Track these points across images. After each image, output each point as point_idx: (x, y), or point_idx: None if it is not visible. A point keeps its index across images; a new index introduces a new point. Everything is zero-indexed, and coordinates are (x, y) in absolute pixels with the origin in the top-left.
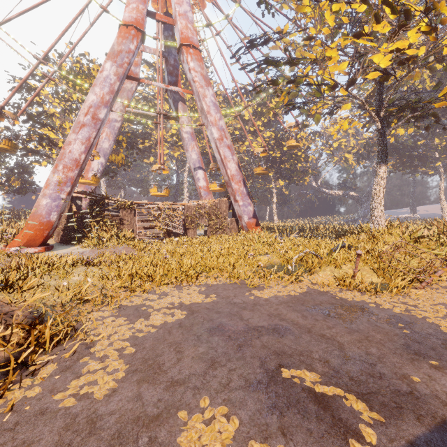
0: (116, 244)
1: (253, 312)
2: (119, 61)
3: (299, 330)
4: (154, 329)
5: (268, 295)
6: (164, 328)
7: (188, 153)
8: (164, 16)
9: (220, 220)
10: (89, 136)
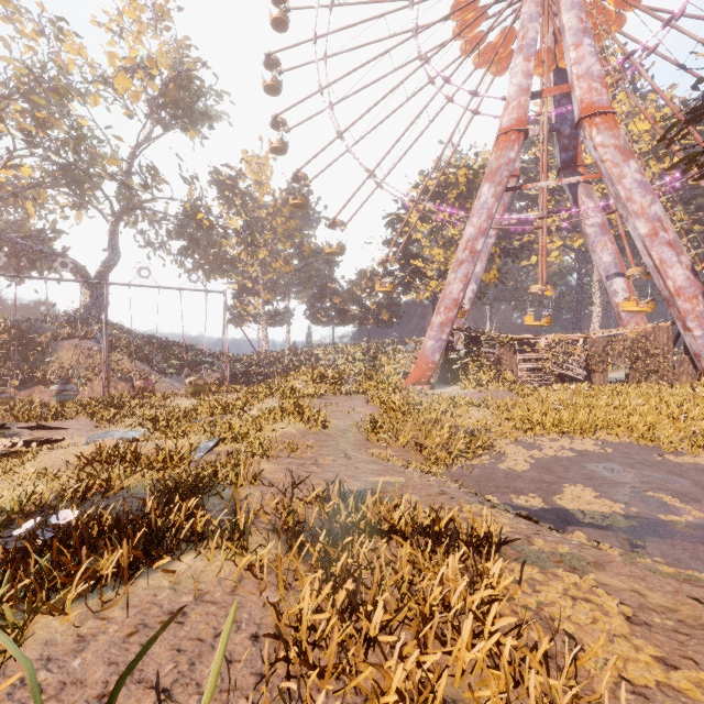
0: (496, 387)
1: (650, 467)
2: (497, 178)
3: (693, 485)
4: (546, 456)
5: (685, 460)
6: (555, 458)
7: (596, 255)
8: (554, 87)
9: (654, 359)
10: (467, 272)
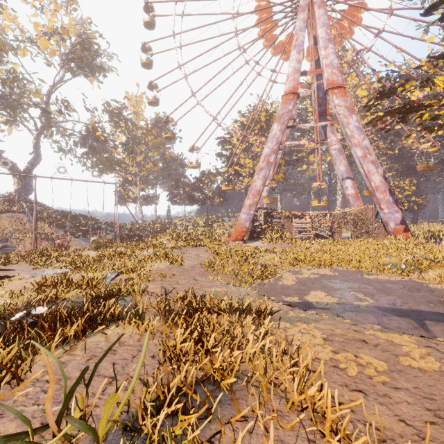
0: (281, 242)
1: (355, 281)
2: (282, 120)
3: (373, 288)
4: (304, 277)
5: (372, 277)
6: (308, 278)
7: (336, 166)
8: (313, 70)
9: (365, 225)
10: (265, 175)
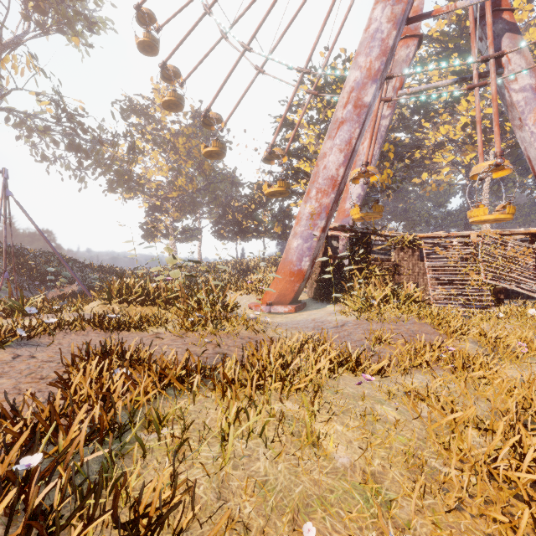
0: (397, 313)
1: None
2: None
3: None
4: None
5: None
6: None
7: (525, 130)
8: None
9: None
10: (350, 137)
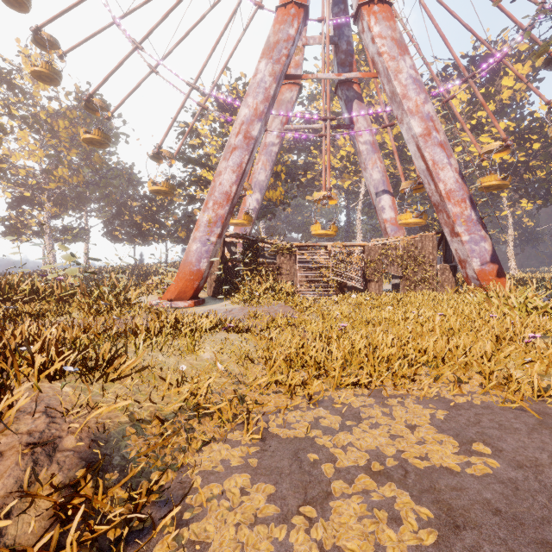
0: (270, 300)
1: None
2: (276, 55)
3: None
4: None
5: None
6: None
7: (367, 172)
8: None
9: (422, 267)
10: (241, 161)
